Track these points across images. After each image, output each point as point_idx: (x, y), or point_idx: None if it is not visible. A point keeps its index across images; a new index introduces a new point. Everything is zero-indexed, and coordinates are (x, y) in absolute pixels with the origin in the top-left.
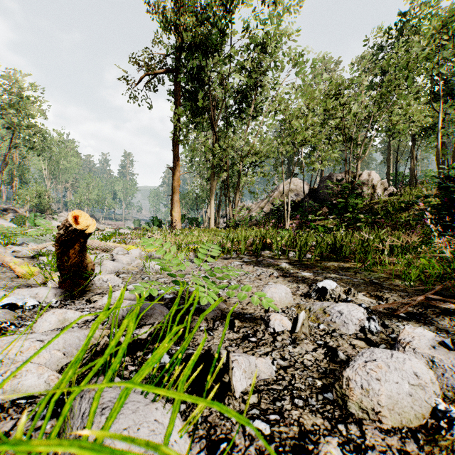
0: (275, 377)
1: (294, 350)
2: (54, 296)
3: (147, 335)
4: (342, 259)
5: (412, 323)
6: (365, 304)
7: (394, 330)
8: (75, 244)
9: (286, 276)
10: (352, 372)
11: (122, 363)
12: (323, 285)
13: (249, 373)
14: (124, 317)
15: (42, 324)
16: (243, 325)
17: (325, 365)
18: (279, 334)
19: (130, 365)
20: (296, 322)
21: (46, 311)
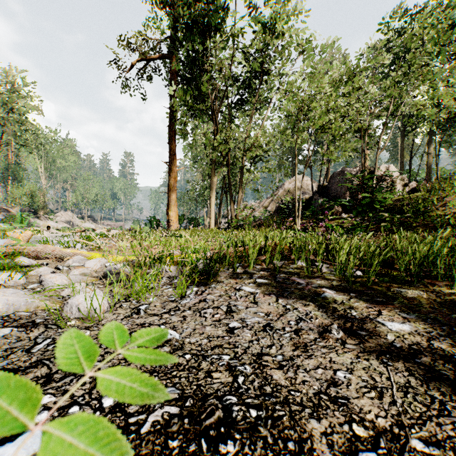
0: None
1: None
2: None
3: None
4: (418, 281)
5: None
6: None
7: None
8: None
9: (358, 337)
10: None
11: None
12: None
13: None
14: None
15: None
16: None
17: None
18: None
19: None
20: None
21: None
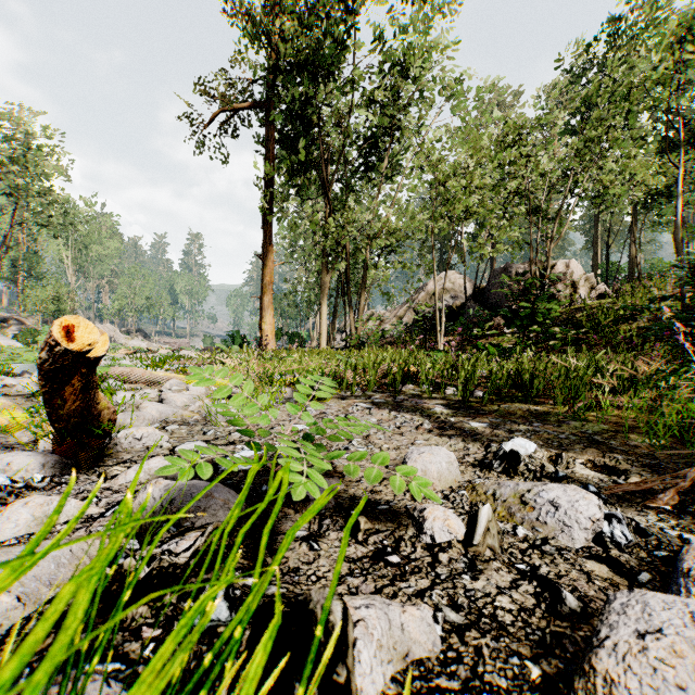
0: (442, 653)
1: (475, 584)
2: (41, 467)
3: (189, 555)
4: (533, 399)
5: (686, 522)
6: (591, 484)
7: (660, 541)
8: (73, 376)
9: (444, 429)
10: (617, 662)
11: (132, 621)
12: (512, 447)
13: (388, 648)
14: (156, 512)
15: (2, 526)
16: (374, 527)
17: (541, 624)
18: (442, 548)
19: (147, 626)
20: (475, 524)
21: (22, 497)
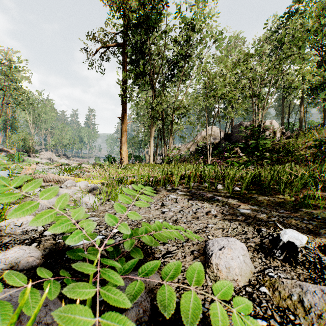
0: None
1: None
2: None
3: None
4: (269, 192)
5: None
6: None
7: None
8: None
9: (224, 214)
10: None
11: None
12: (289, 239)
13: None
14: None
15: None
16: None
17: None
18: None
19: None
20: None
21: None
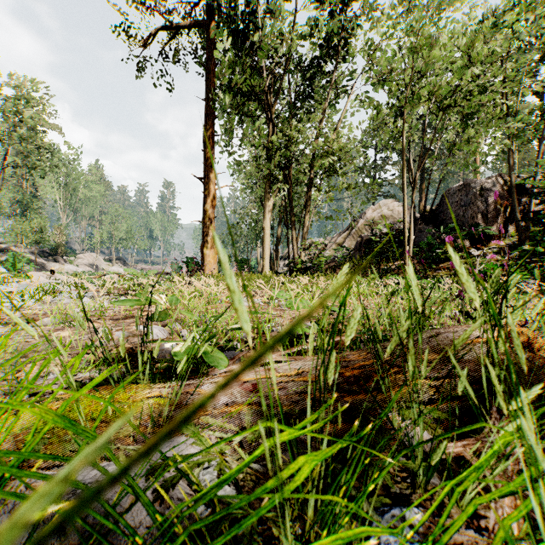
0: None
1: None
2: None
3: None
4: None
5: None
6: None
7: None
8: None
9: None
10: None
11: None
12: None
13: None
14: None
15: None
16: None
17: None
18: None
19: None
20: None
21: None
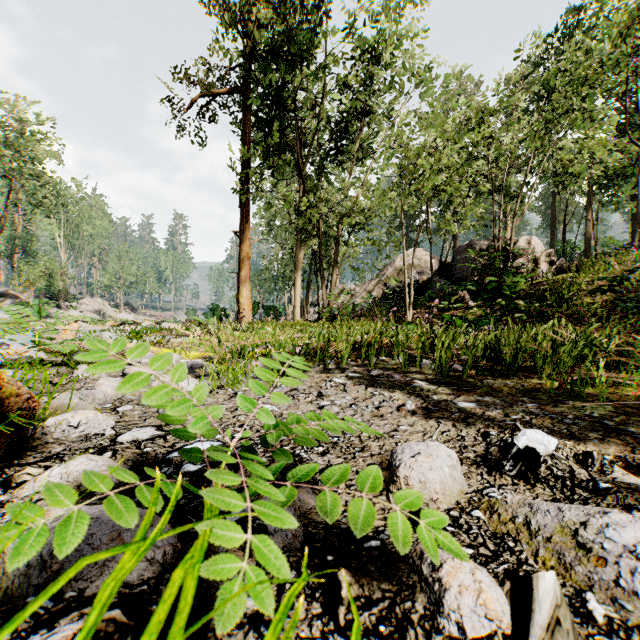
0: None
1: None
2: None
3: None
4: (515, 374)
5: None
6: None
7: None
8: None
9: (428, 410)
10: None
11: None
12: (527, 444)
13: None
14: (31, 567)
15: None
16: (363, 593)
17: None
18: None
19: None
20: (528, 603)
21: None
